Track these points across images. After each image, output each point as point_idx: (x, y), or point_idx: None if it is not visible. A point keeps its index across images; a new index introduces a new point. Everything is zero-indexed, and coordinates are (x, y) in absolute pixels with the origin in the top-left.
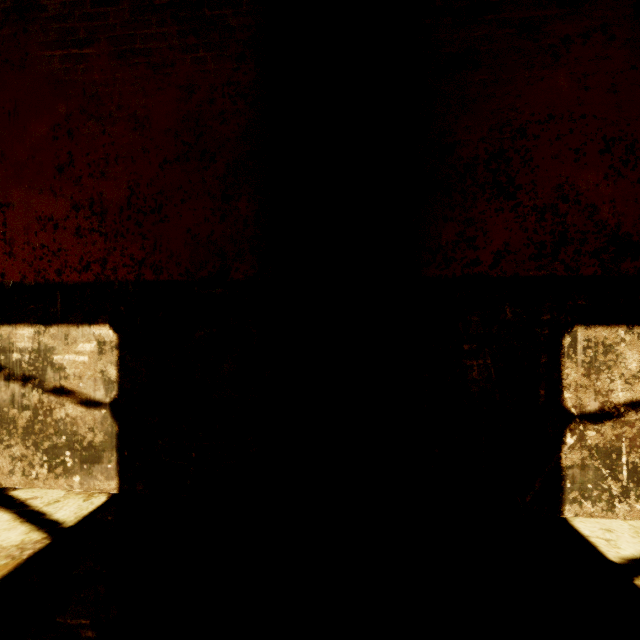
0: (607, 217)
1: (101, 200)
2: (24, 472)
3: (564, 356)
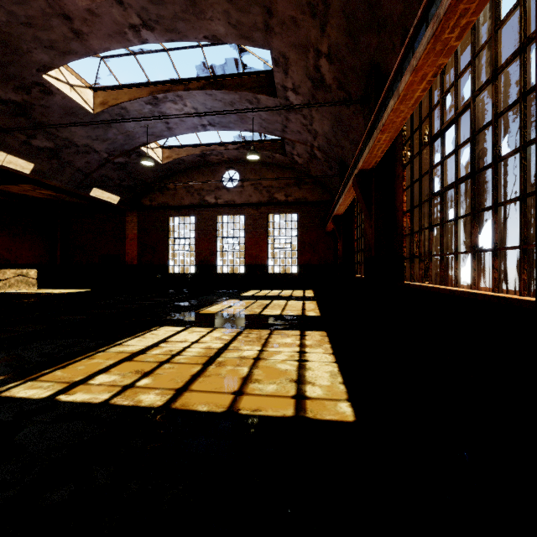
0: (6, 257)
1: None
2: None
3: (1, 273)
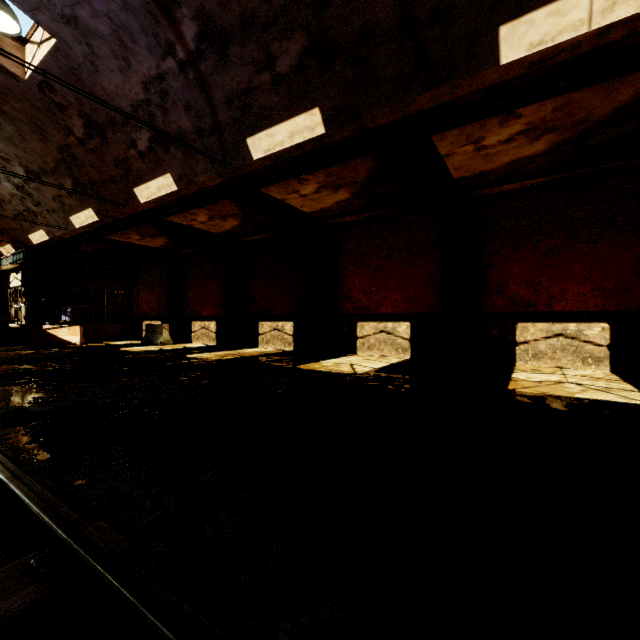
0: None
1: (602, 287)
2: (572, 364)
3: None
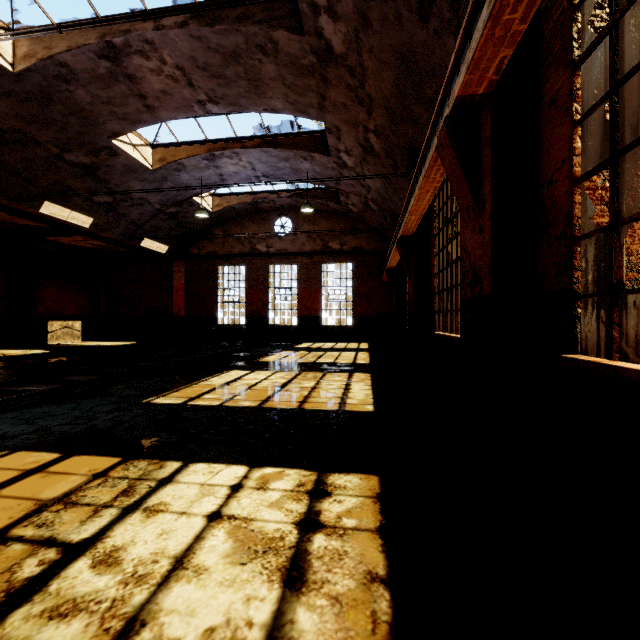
0: (53, 308)
1: None
2: None
3: (48, 325)
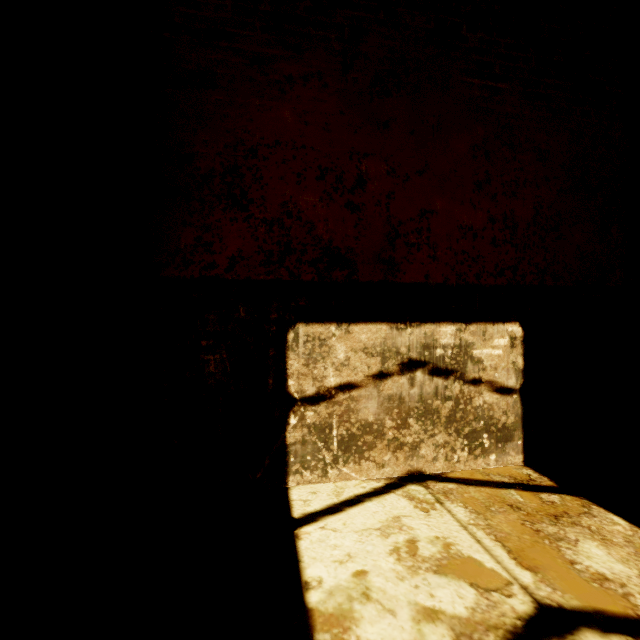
0: (322, 233)
1: None
2: None
3: (289, 349)
